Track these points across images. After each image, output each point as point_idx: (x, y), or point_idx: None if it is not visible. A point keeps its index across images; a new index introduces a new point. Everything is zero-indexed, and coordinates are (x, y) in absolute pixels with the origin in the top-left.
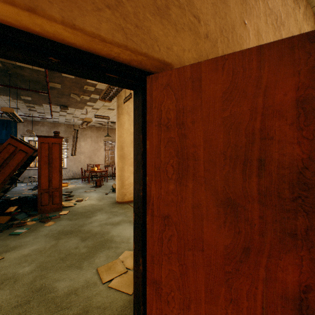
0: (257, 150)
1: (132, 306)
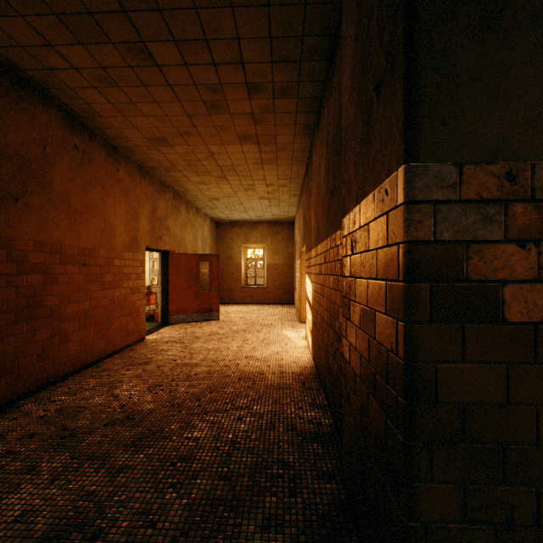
0: (191, 270)
1: (151, 324)
